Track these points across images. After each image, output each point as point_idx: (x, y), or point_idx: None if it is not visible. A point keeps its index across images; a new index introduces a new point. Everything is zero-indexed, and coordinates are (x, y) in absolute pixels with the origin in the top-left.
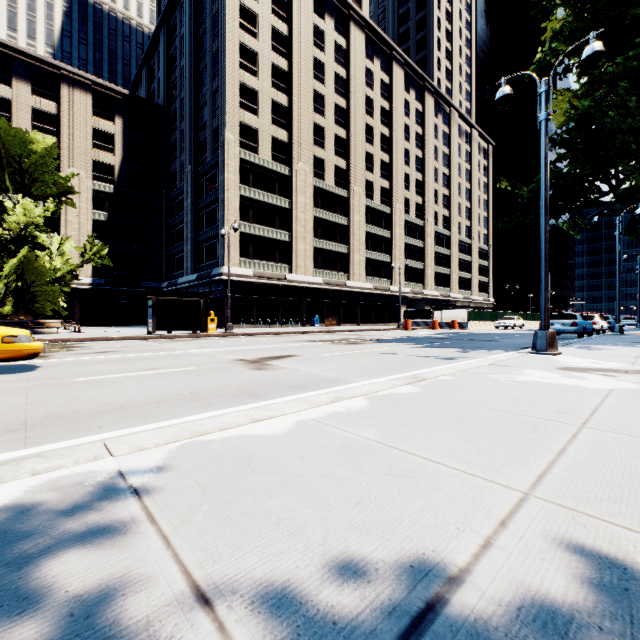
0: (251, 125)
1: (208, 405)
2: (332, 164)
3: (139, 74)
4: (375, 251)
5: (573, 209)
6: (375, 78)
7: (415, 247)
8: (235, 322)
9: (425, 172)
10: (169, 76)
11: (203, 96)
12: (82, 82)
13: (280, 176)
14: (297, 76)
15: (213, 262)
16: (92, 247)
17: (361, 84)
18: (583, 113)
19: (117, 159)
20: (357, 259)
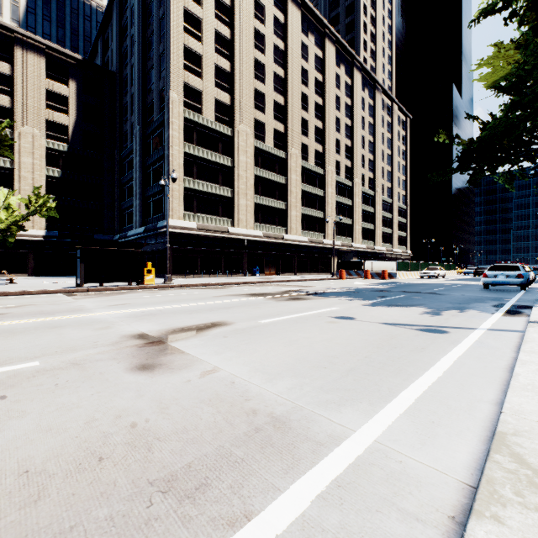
0: (195, 87)
1: None
2: (271, 127)
3: (95, 45)
4: (310, 208)
5: (512, 161)
6: (310, 52)
7: (345, 205)
8: (179, 272)
9: (353, 139)
10: (121, 44)
11: (150, 60)
12: (36, 46)
13: (223, 136)
14: (239, 44)
15: (159, 215)
16: (37, 199)
17: (297, 56)
18: None
19: (71, 120)
20: (294, 214)
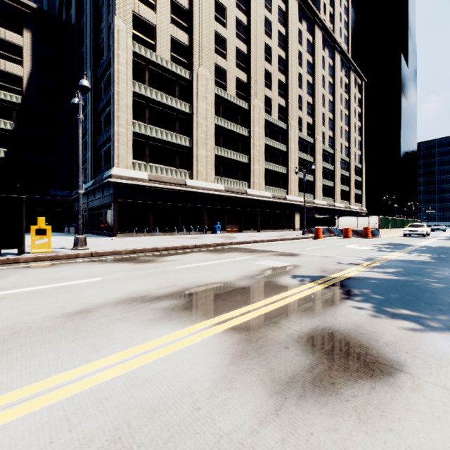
0: (147, 19)
1: None
2: (233, 75)
3: (61, 7)
4: (273, 163)
5: None
6: (273, 3)
7: (306, 162)
8: (127, 230)
9: (315, 96)
10: None
11: None
12: None
13: (180, 79)
14: None
15: (107, 166)
16: None
17: (261, 4)
18: None
19: (25, 71)
20: (257, 169)
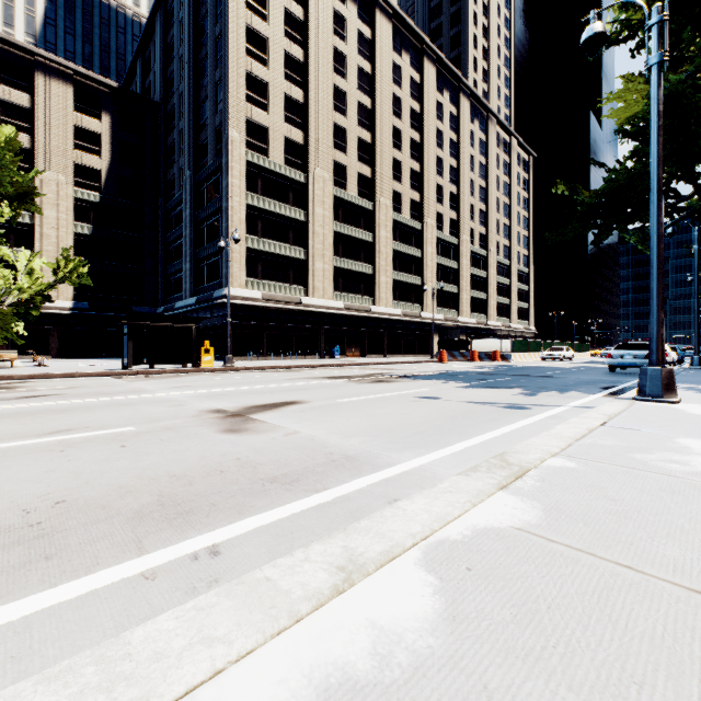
0: (260, 122)
1: (43, 560)
2: (355, 171)
3: (133, 67)
4: (404, 272)
5: (644, 217)
6: (404, 75)
7: (449, 268)
8: (241, 353)
9: (460, 184)
10: (166, 68)
11: (204, 89)
12: (61, 71)
13: (294, 183)
14: (314, 68)
15: (215, 283)
16: (67, 263)
17: (388, 81)
18: (670, 90)
19: (104, 163)
20: (384, 281)
